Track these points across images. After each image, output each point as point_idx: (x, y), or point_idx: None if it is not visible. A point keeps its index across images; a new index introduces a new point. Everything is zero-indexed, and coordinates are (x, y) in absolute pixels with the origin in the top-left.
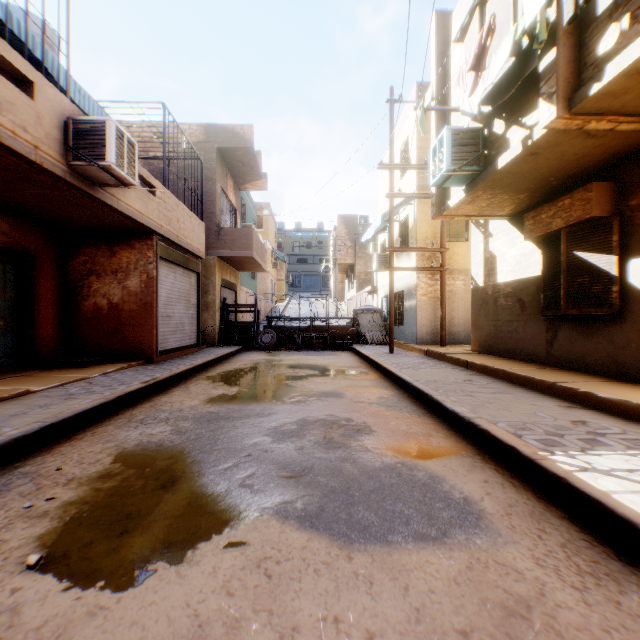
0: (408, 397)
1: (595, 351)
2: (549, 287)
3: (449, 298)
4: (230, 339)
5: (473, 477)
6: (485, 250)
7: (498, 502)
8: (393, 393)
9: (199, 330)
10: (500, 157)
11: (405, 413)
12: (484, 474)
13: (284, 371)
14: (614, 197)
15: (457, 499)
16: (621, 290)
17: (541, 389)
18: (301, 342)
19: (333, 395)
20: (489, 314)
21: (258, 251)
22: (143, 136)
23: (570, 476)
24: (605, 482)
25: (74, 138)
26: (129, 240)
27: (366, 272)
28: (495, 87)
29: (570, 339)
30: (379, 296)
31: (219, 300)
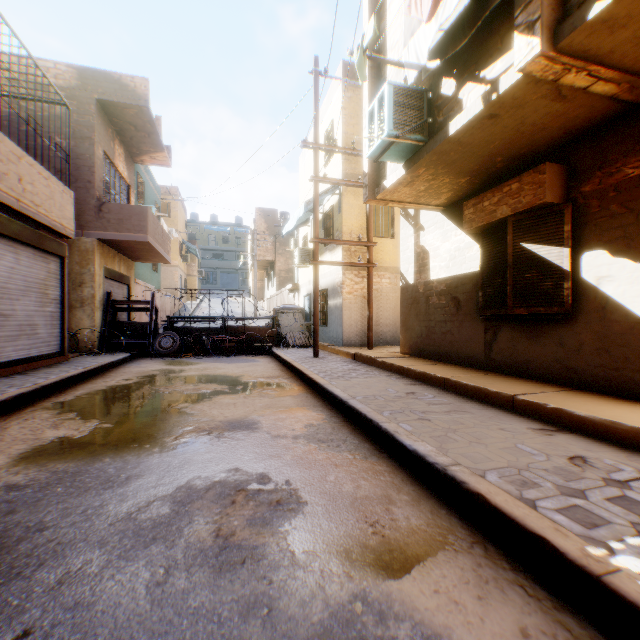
0: (344, 422)
1: (542, 355)
2: (490, 284)
3: (375, 297)
4: (118, 344)
5: (497, 621)
6: (416, 244)
7: None
8: (324, 416)
9: (65, 334)
10: (453, 121)
11: (345, 453)
12: (510, 605)
13: (181, 388)
14: (565, 183)
15: None
16: (573, 287)
17: (497, 403)
18: (211, 346)
19: (243, 426)
20: (421, 314)
21: (157, 236)
22: None
23: None
24: None
25: None
26: None
27: (287, 270)
28: (446, 35)
29: (513, 341)
30: (301, 294)
31: (101, 295)
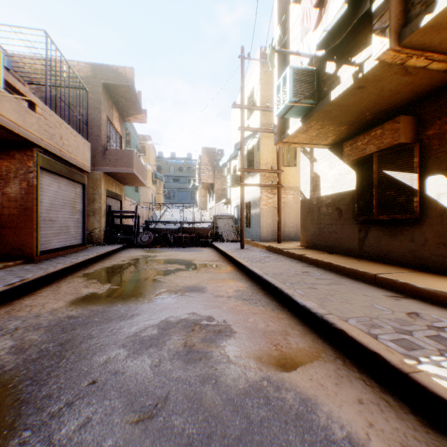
0: (260, 289)
1: (399, 247)
2: (362, 198)
3: (283, 207)
4: (115, 239)
5: (345, 395)
6: (311, 171)
7: (387, 440)
8: (247, 285)
9: (85, 232)
10: (333, 91)
11: (260, 307)
12: (354, 388)
13: (156, 266)
14: (415, 128)
15: (341, 441)
16: (420, 200)
17: (364, 279)
18: (173, 241)
19: (196, 290)
20: (314, 219)
21: (138, 169)
22: (36, 67)
23: None
24: None
25: None
26: (9, 150)
27: (222, 189)
28: (329, 34)
29: (378, 238)
30: (232, 206)
31: (105, 207)
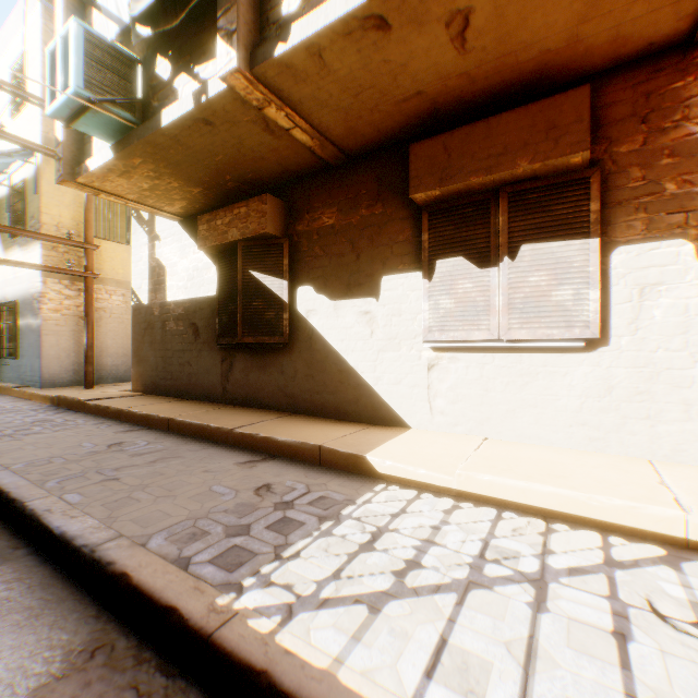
0: None
1: (270, 383)
2: (226, 310)
3: (102, 318)
4: None
5: None
6: (151, 256)
7: None
8: None
9: None
10: (166, 110)
11: None
12: None
13: None
14: (286, 219)
15: None
16: (292, 318)
17: (218, 439)
18: None
19: None
20: (157, 341)
21: None
22: None
23: (275, 654)
24: (323, 632)
25: None
26: None
27: None
28: (158, 3)
29: (247, 371)
30: None
31: None
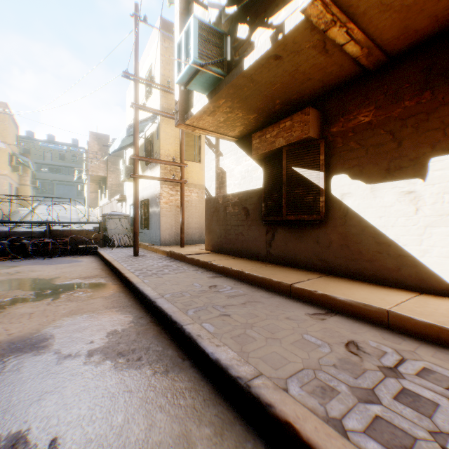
0: (151, 323)
1: (306, 250)
2: (270, 197)
3: (187, 206)
4: None
5: None
6: (217, 167)
7: None
8: (131, 318)
9: None
10: (247, 57)
11: (145, 369)
12: None
13: None
14: (321, 124)
15: None
16: (326, 200)
17: (279, 290)
18: (32, 249)
19: (28, 346)
20: (220, 220)
21: None
22: None
23: None
24: None
25: None
26: None
27: (118, 184)
28: None
29: (286, 240)
30: (127, 204)
31: None
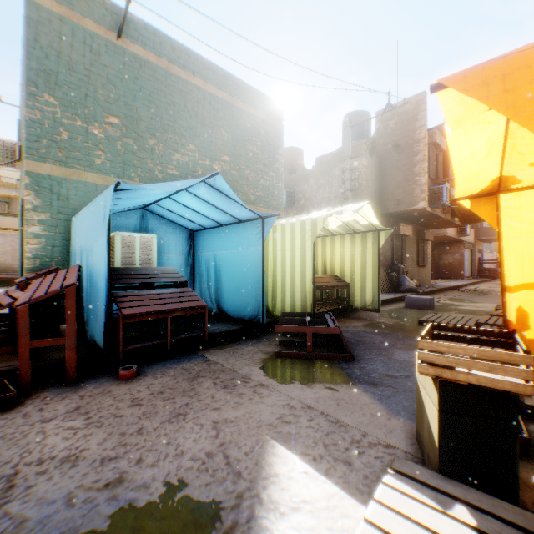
0: None
1: None
2: None
3: None
4: (481, 275)
5: None
6: None
7: None
8: None
9: (470, 271)
10: None
11: None
12: None
13: None
14: None
15: None
16: None
17: None
18: None
19: None
20: None
21: None
22: None
23: None
24: None
25: (457, 230)
26: (454, 244)
27: None
28: None
29: None
30: None
31: (475, 258)
